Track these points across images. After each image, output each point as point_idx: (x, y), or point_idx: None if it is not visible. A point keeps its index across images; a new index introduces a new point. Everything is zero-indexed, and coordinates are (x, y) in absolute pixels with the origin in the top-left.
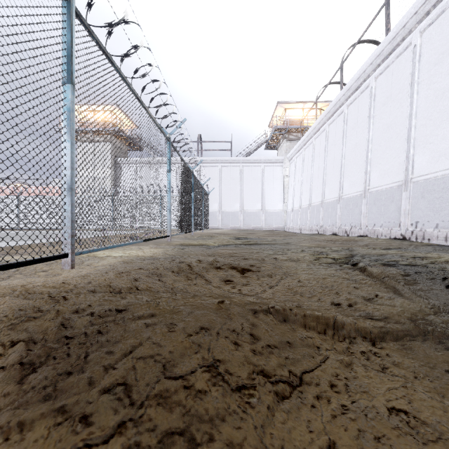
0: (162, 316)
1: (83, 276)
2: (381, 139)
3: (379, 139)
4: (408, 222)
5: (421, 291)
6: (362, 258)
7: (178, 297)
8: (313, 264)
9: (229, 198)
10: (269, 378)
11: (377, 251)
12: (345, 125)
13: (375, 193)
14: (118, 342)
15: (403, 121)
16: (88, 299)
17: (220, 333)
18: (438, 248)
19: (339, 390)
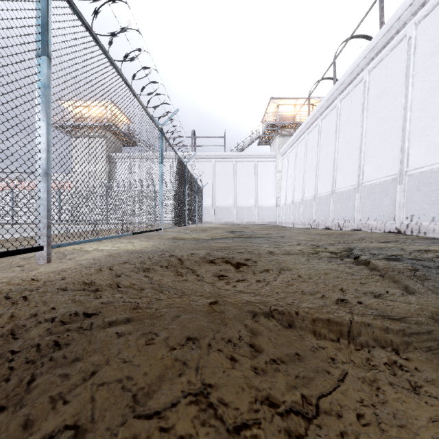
0: (140, 322)
1: (58, 272)
2: (375, 133)
3: (373, 133)
4: (403, 215)
5: (435, 287)
6: (362, 251)
7: (163, 296)
8: (313, 258)
9: (223, 193)
10: (277, 409)
11: (375, 244)
12: (338, 120)
13: (369, 187)
14: (79, 359)
15: (398, 113)
16: (54, 299)
17: (212, 345)
18: (435, 241)
19: (369, 422)
